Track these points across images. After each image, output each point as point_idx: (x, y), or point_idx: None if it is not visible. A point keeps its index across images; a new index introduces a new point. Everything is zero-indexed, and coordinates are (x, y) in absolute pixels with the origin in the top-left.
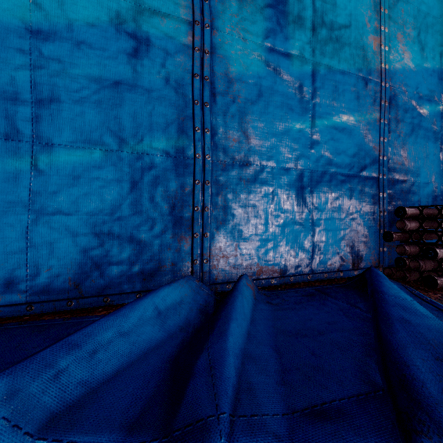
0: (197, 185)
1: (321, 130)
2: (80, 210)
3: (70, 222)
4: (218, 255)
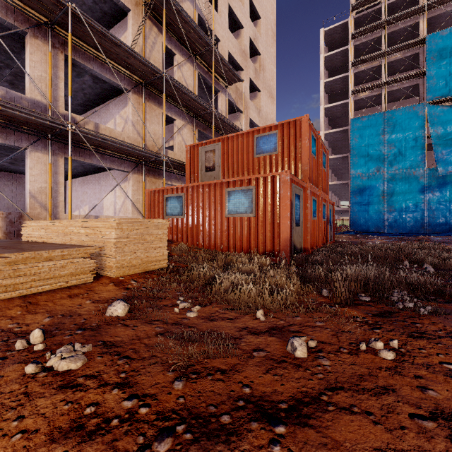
0: (425, 221)
1: (451, 211)
2: (409, 225)
3: (408, 226)
4: (428, 230)
